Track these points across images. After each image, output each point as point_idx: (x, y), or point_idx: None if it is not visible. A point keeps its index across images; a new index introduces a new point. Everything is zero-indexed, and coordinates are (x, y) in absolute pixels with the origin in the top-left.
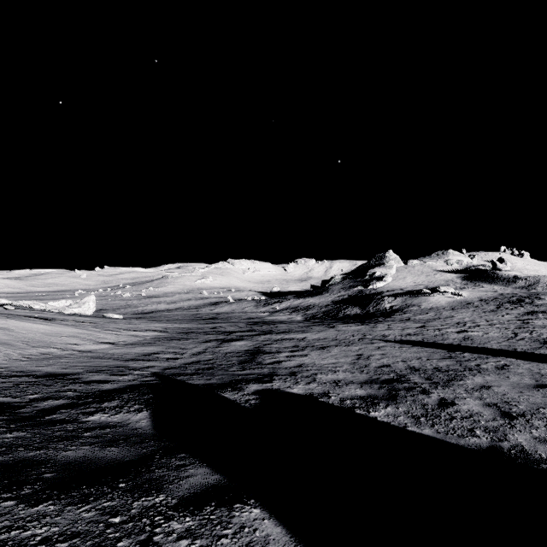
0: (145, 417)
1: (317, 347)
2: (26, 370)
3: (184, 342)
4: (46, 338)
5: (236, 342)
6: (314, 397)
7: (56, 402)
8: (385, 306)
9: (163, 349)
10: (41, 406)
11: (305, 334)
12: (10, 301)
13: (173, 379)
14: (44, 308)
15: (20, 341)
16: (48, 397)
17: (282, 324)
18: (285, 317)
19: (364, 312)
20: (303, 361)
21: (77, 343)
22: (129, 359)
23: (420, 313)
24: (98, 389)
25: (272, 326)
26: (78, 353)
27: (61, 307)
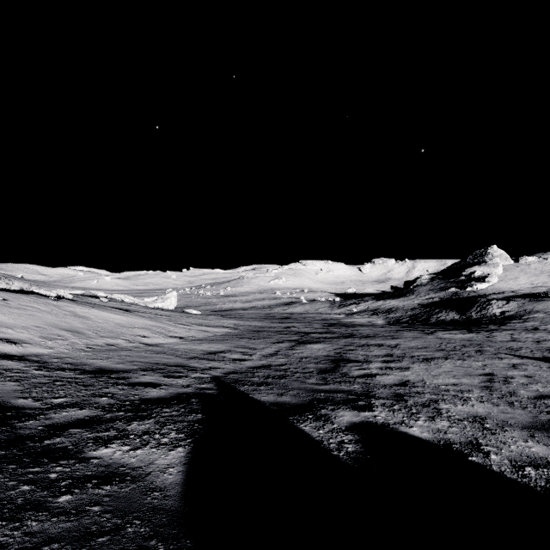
0: (178, 461)
1: (418, 358)
2: (79, 362)
3: (254, 341)
4: (118, 329)
5: (312, 344)
6: (457, 450)
7: (78, 414)
8: (493, 311)
9: (231, 347)
10: (55, 418)
11: (396, 340)
12: (106, 294)
13: (234, 388)
14: (133, 302)
15: (91, 330)
16: (74, 404)
17: (363, 327)
18: (363, 320)
19: (464, 318)
20: (406, 378)
21: (146, 335)
22: (192, 357)
23: (549, 321)
24: (140, 396)
25: (352, 329)
26: (143, 346)
27: (149, 301)
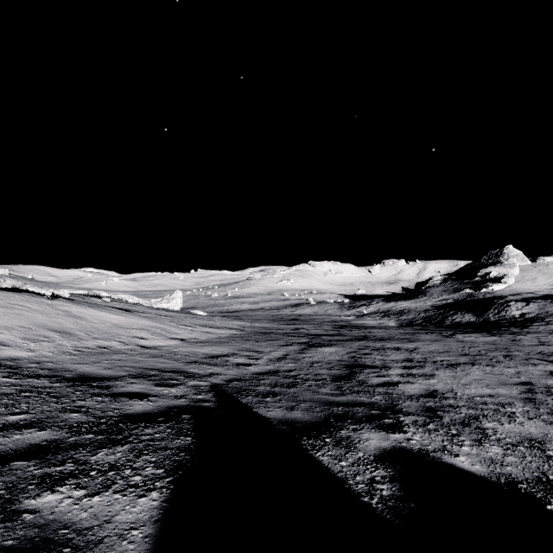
0: (147, 517)
1: (442, 364)
2: (60, 368)
3: (261, 343)
4: (114, 330)
5: (323, 348)
6: (526, 492)
7: (33, 437)
8: (512, 313)
9: (235, 350)
10: (1, 444)
11: (414, 344)
12: (109, 294)
13: (236, 400)
14: (137, 302)
15: (84, 331)
16: (33, 423)
17: (376, 329)
18: (374, 322)
19: (481, 320)
20: (433, 387)
21: (144, 337)
22: (192, 361)
23: None
24: (121, 410)
25: (364, 331)
26: (140, 349)
27: (154, 302)
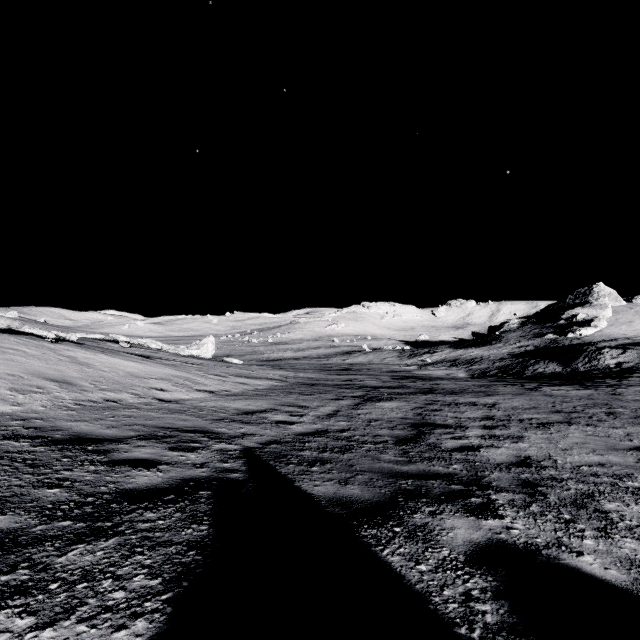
0: None
1: (531, 423)
2: (50, 426)
3: (306, 397)
4: (128, 379)
5: (382, 402)
6: None
7: None
8: (605, 362)
9: (275, 405)
10: None
11: (492, 398)
12: (128, 338)
13: (272, 470)
14: (162, 348)
15: (89, 380)
16: None
17: (444, 380)
18: (440, 372)
19: (568, 370)
20: (525, 452)
21: (165, 388)
22: (221, 418)
23: None
24: (119, 484)
25: (430, 383)
26: (157, 402)
27: (181, 348)
